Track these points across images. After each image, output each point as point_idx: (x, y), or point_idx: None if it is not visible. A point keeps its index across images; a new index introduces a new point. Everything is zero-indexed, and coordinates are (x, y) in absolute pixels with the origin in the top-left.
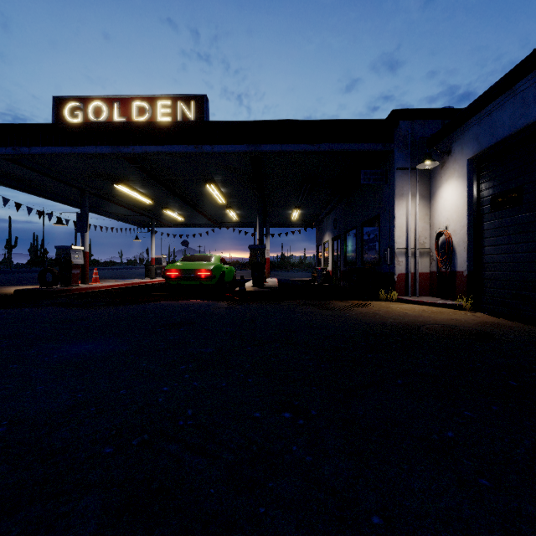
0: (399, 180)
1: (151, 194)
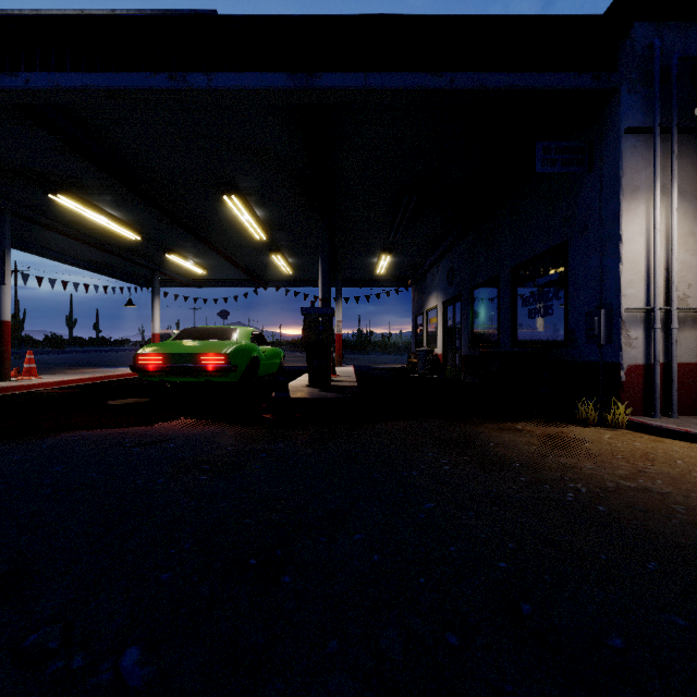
0: (629, 156)
1: (134, 222)
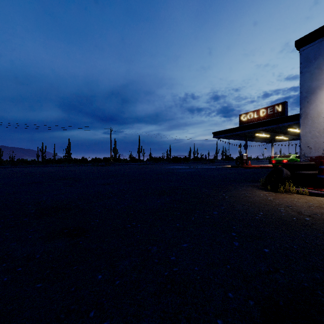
0: None
1: (268, 134)
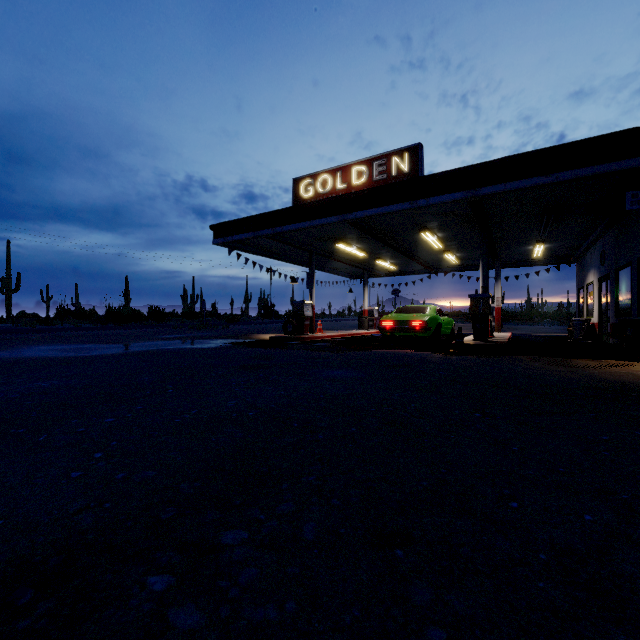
0: None
1: (365, 248)
